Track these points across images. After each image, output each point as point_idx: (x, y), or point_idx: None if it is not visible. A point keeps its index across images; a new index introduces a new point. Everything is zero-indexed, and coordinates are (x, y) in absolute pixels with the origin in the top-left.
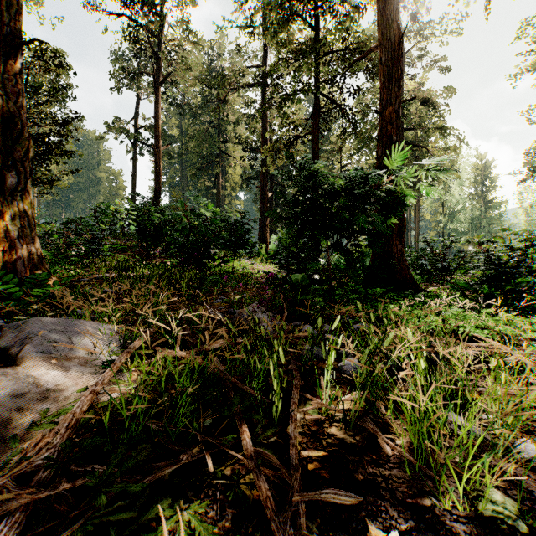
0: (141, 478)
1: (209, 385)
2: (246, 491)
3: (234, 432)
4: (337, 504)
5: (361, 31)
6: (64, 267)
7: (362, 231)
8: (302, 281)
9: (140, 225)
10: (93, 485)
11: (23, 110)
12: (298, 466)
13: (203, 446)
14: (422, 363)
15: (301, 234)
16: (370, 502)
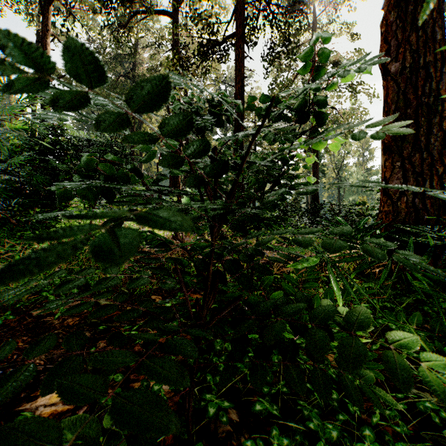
0: None
1: None
2: None
3: None
4: None
5: None
6: None
7: None
8: None
9: None
10: None
11: None
12: None
13: None
14: None
15: None
16: None
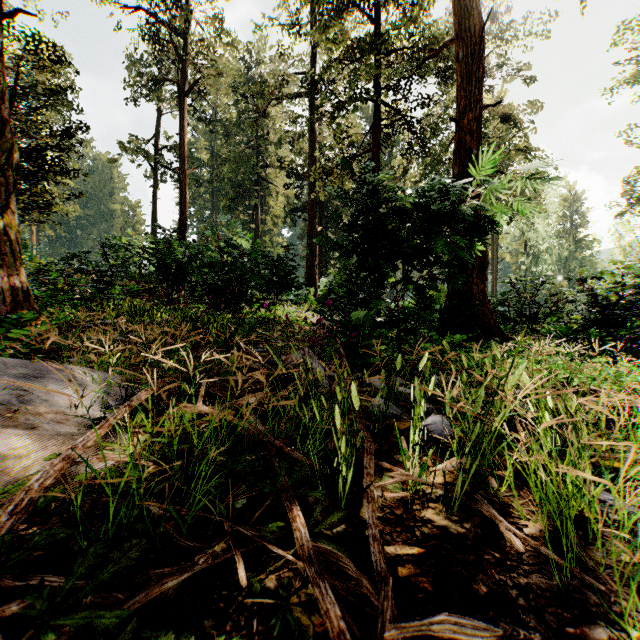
0: (125, 597)
1: (244, 451)
2: (302, 616)
3: (279, 518)
4: (453, 638)
5: (432, 24)
6: (62, 309)
7: (438, 262)
8: (365, 323)
9: (159, 261)
10: (36, 613)
11: (5, 104)
12: (387, 574)
13: (232, 542)
14: (547, 416)
15: (362, 265)
16: (507, 633)
